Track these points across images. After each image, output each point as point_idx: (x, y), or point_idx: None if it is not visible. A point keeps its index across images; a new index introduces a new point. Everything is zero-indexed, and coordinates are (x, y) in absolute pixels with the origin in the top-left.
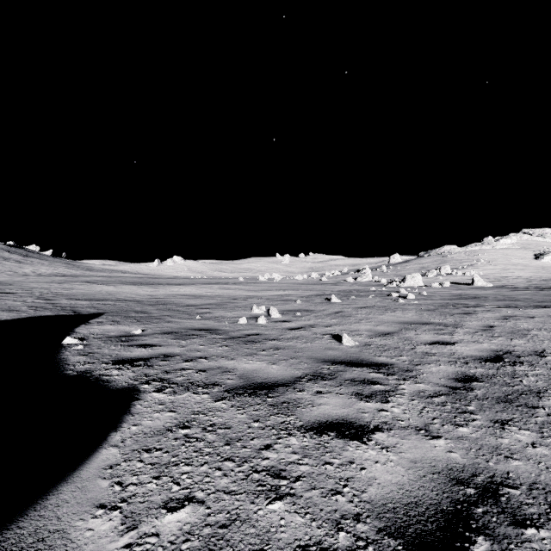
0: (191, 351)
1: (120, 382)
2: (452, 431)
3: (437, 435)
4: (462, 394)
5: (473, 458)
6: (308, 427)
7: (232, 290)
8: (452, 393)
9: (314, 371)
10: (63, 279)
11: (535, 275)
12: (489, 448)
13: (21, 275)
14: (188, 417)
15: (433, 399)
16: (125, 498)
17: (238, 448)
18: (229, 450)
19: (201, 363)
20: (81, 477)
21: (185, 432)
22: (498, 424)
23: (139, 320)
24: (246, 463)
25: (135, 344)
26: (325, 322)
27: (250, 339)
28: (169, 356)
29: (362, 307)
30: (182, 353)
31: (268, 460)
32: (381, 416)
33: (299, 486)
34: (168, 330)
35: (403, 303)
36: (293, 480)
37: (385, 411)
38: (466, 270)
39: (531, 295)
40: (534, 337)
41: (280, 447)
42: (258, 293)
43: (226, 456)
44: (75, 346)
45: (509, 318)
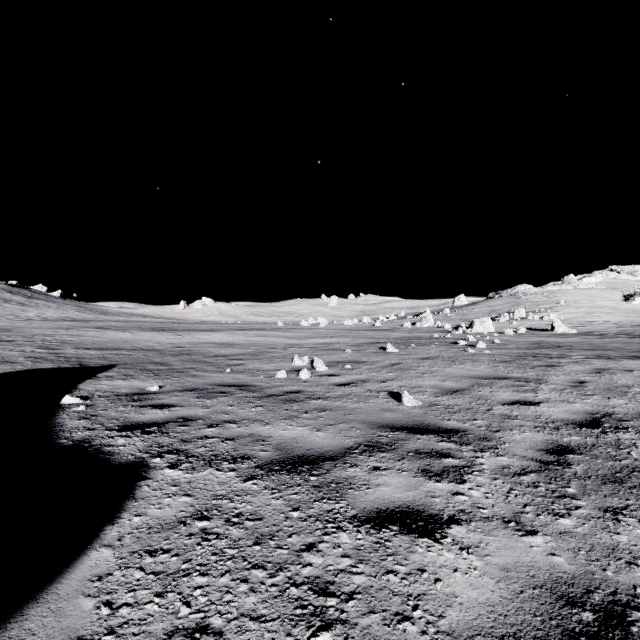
0: (217, 413)
1: (126, 455)
2: (551, 524)
3: (532, 529)
4: (557, 471)
5: (585, 564)
6: (363, 518)
7: (269, 337)
8: (544, 470)
9: (369, 440)
10: (72, 324)
11: (626, 320)
12: (603, 550)
13: (24, 319)
14: (209, 503)
15: (521, 477)
16: (113, 628)
17: (272, 550)
18: (259, 552)
19: (228, 429)
20: (57, 594)
21: (203, 525)
22: (610, 513)
23: (156, 374)
24: (282, 572)
25: (149, 404)
26: (381, 376)
27: (290, 398)
28: (189, 420)
29: (424, 358)
30: (205, 416)
31: (310, 567)
32: (457, 501)
33: (352, 608)
34: (191, 386)
35: (472, 353)
36: (344, 599)
37: (461, 495)
38: (543, 314)
39: (624, 344)
40: (636, 395)
41: (326, 547)
42: (300, 340)
43: (255, 561)
44: (75, 407)
45: (602, 372)
